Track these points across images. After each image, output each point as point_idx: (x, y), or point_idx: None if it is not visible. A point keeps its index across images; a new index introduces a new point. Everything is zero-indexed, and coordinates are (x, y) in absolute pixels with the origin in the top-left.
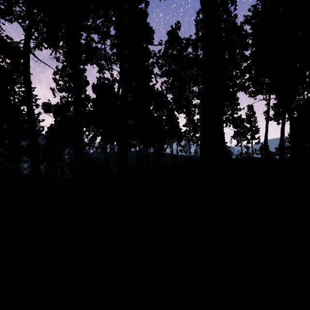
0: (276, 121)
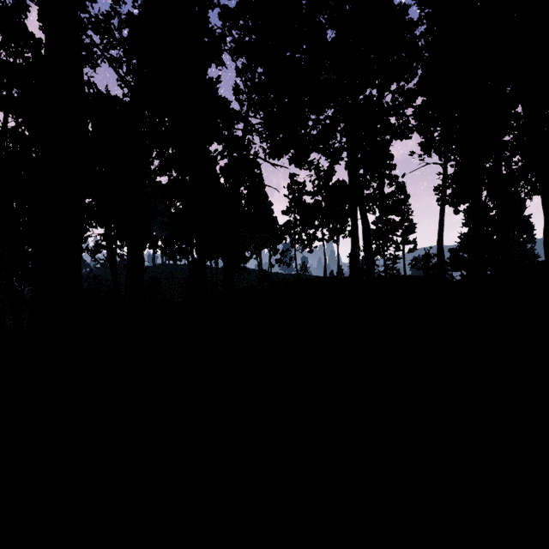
0: (455, 206)
